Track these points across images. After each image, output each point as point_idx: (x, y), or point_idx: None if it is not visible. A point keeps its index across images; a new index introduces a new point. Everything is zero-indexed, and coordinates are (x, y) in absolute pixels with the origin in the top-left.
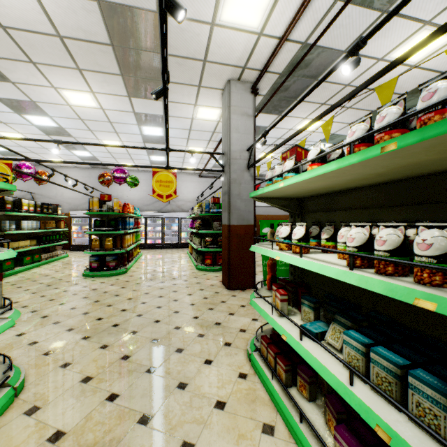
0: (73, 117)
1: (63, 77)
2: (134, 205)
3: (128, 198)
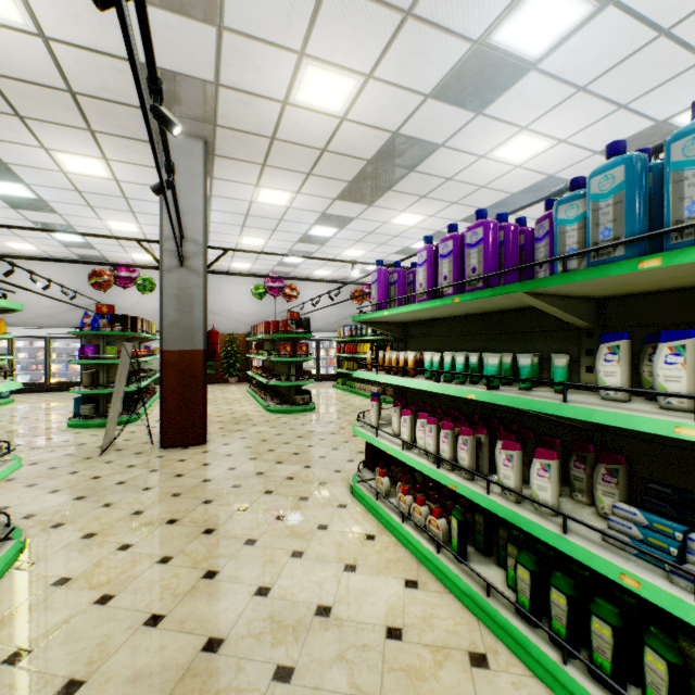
0: (365, 231)
1: (426, 206)
2: (317, 324)
3: (310, 315)
